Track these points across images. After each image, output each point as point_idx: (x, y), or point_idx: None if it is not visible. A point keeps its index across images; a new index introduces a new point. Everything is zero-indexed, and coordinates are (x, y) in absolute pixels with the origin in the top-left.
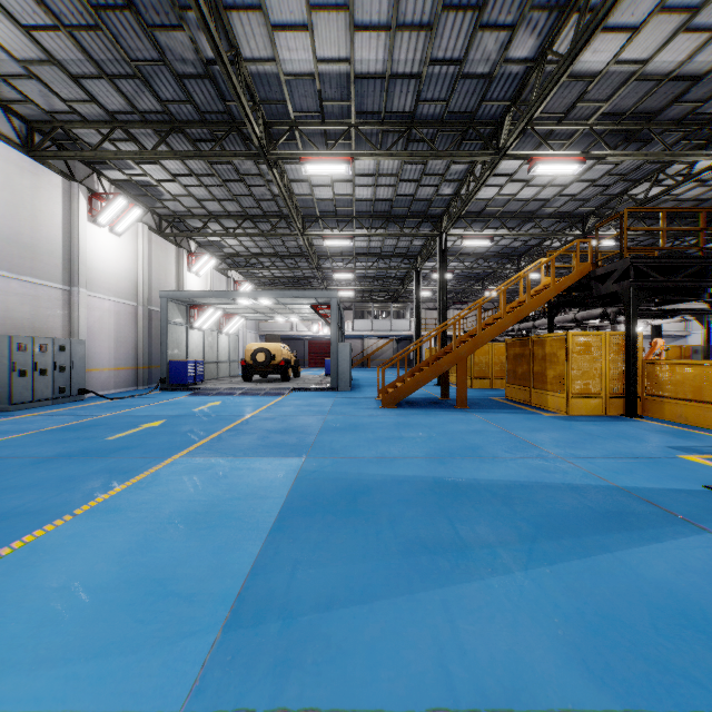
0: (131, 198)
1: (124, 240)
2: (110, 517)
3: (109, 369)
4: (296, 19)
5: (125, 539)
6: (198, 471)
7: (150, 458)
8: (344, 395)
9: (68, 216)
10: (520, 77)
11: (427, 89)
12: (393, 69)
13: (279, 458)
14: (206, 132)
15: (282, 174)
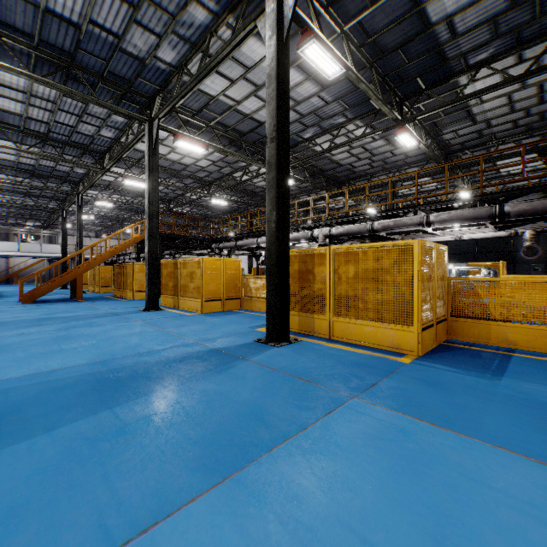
0: None
1: None
2: None
3: None
4: None
5: None
6: None
7: None
8: None
9: None
10: (110, 142)
11: (55, 129)
12: (29, 115)
13: None
14: None
15: None
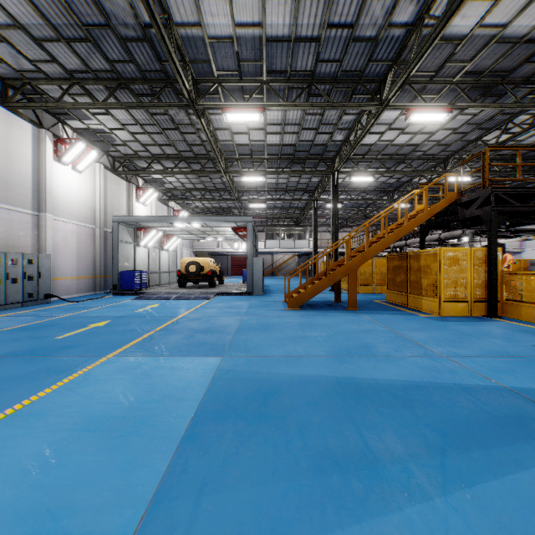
0: (90, 143)
1: (84, 176)
2: (30, 423)
3: (72, 278)
4: None
5: (35, 450)
6: (126, 370)
7: (87, 357)
8: (257, 299)
9: (37, 156)
10: (400, 40)
11: (325, 51)
12: (297, 33)
13: (200, 357)
14: (147, 88)
15: (208, 123)
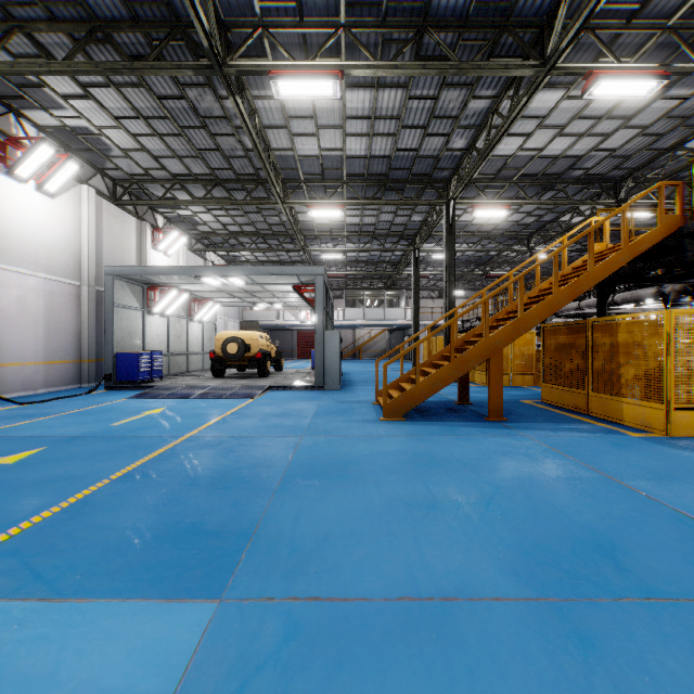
0: (72, 154)
1: (59, 204)
2: None
3: (36, 364)
4: None
5: None
6: None
7: None
8: (331, 397)
9: None
10: None
11: None
12: None
13: (151, 607)
14: (143, 43)
15: (251, 112)
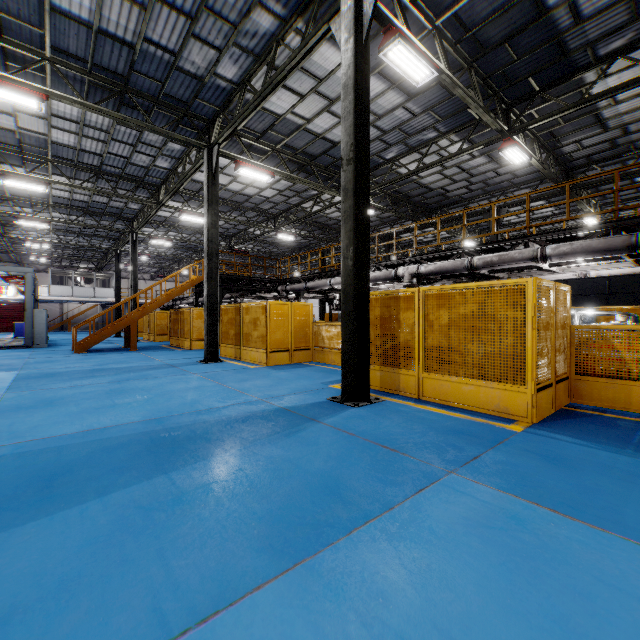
0: None
1: None
2: None
3: None
4: (4, 109)
5: None
6: None
7: None
8: (41, 350)
9: None
10: (166, 173)
11: (108, 161)
12: (82, 147)
13: (2, 372)
14: None
15: None
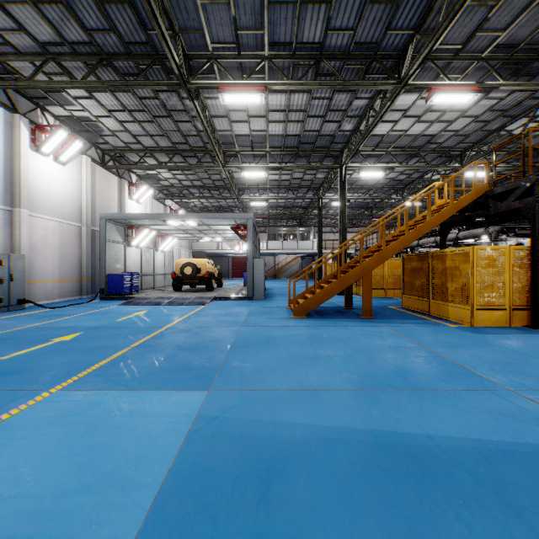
0: (76, 133)
1: (68, 169)
2: None
3: (53, 281)
4: None
5: None
6: (66, 417)
7: (22, 392)
8: (258, 304)
9: (11, 144)
10: (426, 2)
11: (336, 17)
12: None
13: (177, 392)
14: (133, 66)
15: (203, 108)
